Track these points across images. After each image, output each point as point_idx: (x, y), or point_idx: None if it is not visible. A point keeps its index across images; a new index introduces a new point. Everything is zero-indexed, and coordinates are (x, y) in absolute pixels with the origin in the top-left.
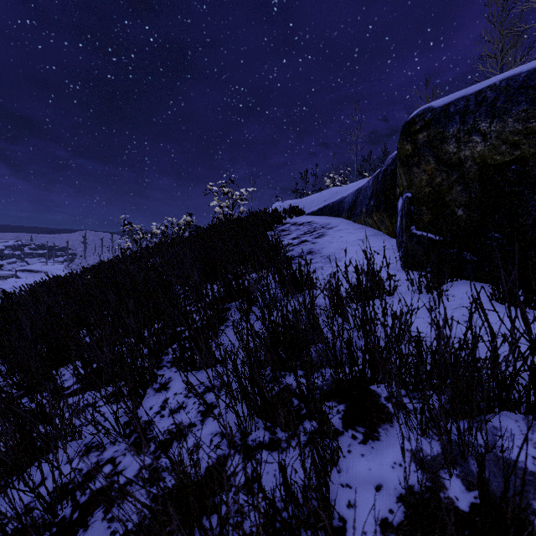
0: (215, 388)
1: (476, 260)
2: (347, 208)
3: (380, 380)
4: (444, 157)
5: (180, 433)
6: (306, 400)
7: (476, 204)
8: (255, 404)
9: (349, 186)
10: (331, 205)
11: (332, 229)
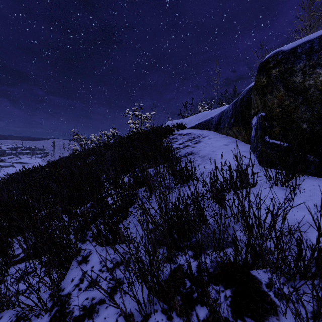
0: (123, 263)
1: (318, 161)
2: (214, 124)
3: (259, 266)
4: (292, 85)
5: (91, 309)
6: (199, 291)
7: (318, 120)
8: (154, 289)
9: (215, 110)
10: (203, 122)
11: (205, 138)
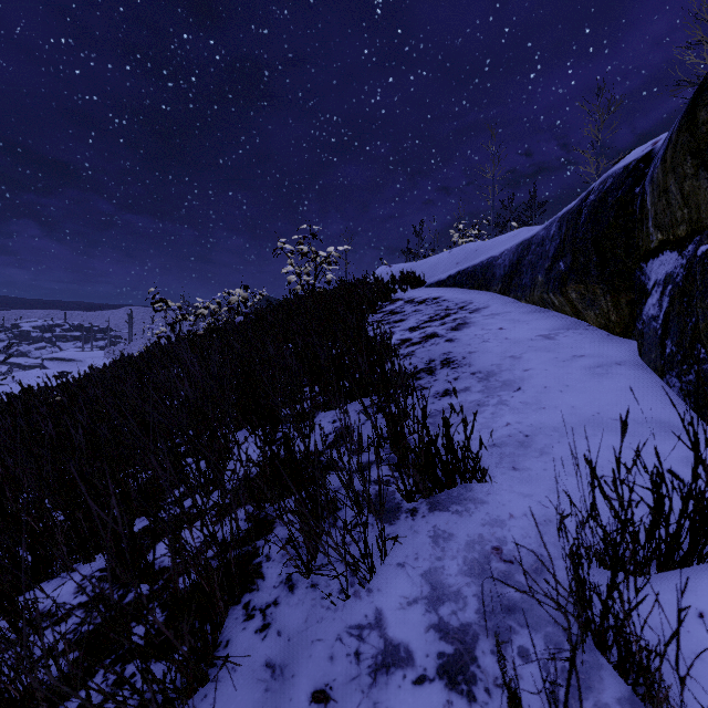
0: None
1: None
2: (502, 276)
3: None
4: None
5: None
6: None
7: None
8: None
9: (497, 240)
10: (470, 271)
11: (480, 313)
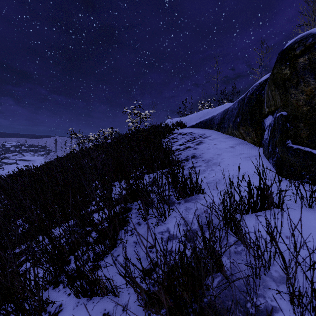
0: None
1: None
2: (217, 123)
3: None
4: None
5: None
6: None
7: None
8: None
9: (216, 108)
10: (205, 121)
11: (208, 138)
